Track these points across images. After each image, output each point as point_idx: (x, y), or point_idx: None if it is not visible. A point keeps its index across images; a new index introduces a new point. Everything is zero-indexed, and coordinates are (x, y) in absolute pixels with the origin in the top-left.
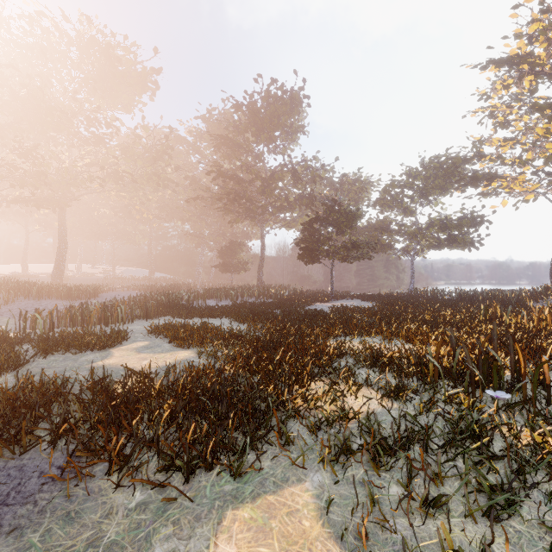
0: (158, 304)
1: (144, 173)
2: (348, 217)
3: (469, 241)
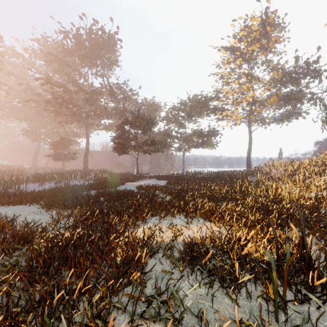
0: None
1: None
2: (148, 123)
3: (212, 144)
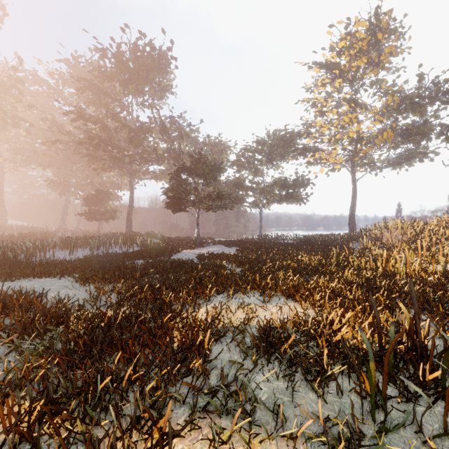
0: None
1: None
2: (212, 170)
3: (300, 198)
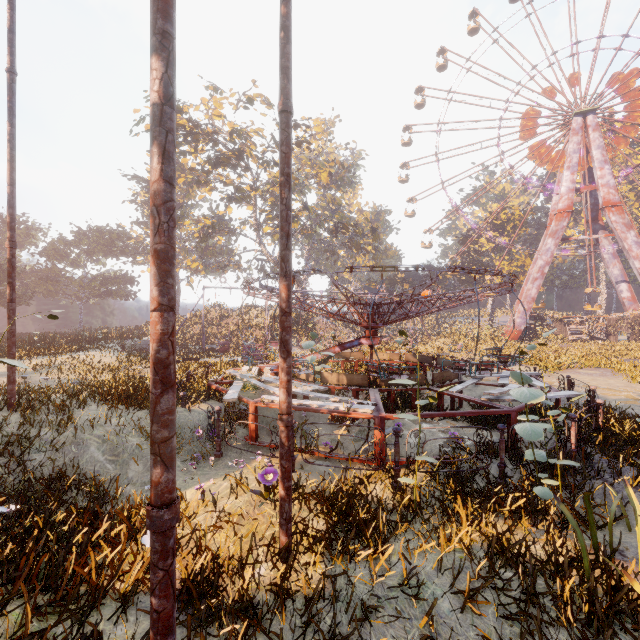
0: None
1: None
2: (5, 273)
3: (124, 294)
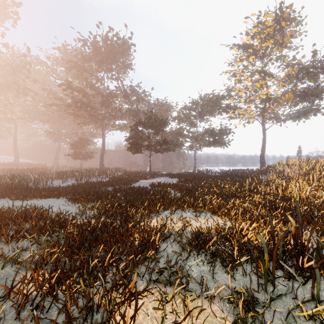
0: (0, 186)
1: (4, 81)
2: (160, 123)
3: (224, 143)
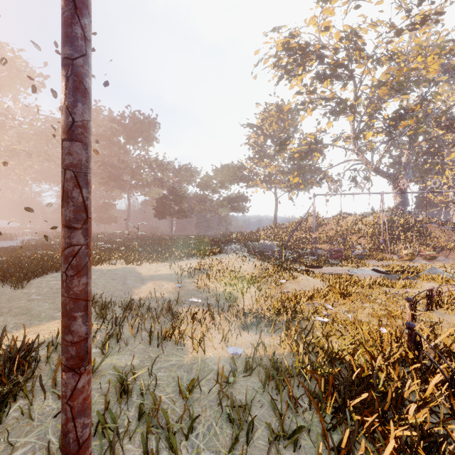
0: None
1: (35, 151)
2: (180, 197)
3: (241, 209)
